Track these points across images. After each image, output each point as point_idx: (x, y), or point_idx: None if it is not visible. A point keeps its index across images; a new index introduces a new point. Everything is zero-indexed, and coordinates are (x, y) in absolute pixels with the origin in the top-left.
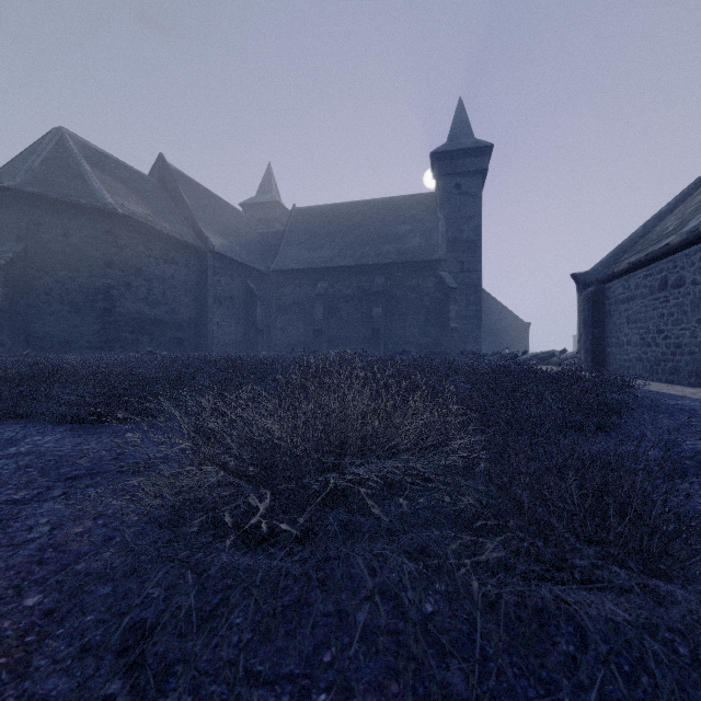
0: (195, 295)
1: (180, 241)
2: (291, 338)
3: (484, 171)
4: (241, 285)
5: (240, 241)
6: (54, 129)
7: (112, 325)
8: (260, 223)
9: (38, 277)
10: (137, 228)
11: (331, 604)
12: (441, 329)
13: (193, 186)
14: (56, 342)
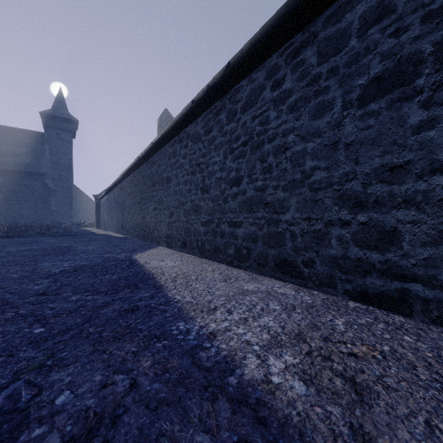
0: None
1: None
2: None
3: (74, 131)
4: None
5: None
6: None
7: None
8: None
9: None
10: None
11: None
12: (46, 210)
13: None
14: None
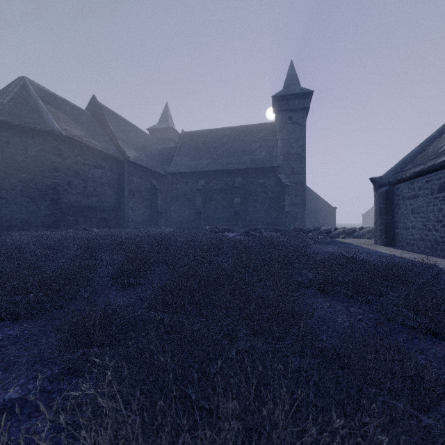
0: (116, 189)
1: (106, 154)
2: (181, 218)
3: (307, 108)
4: (147, 182)
5: (147, 153)
6: (19, 78)
7: (58, 211)
8: (160, 142)
9: (6, 178)
10: (76, 145)
11: None
12: (279, 212)
13: (115, 117)
14: (19, 222)
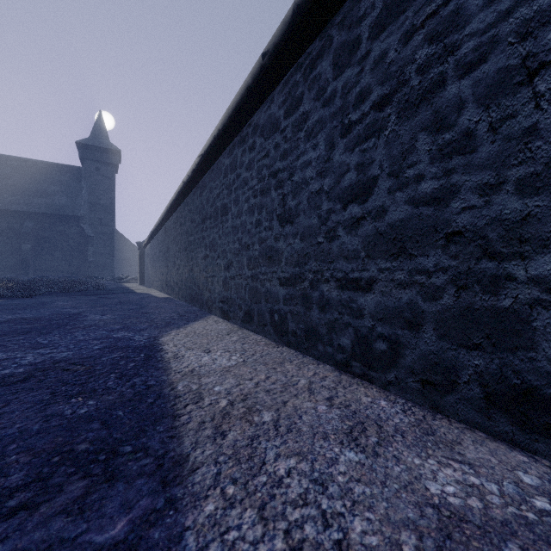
0: None
1: None
2: None
3: (116, 164)
4: None
5: None
6: None
7: None
8: None
9: None
10: None
11: None
12: (83, 261)
13: None
14: None
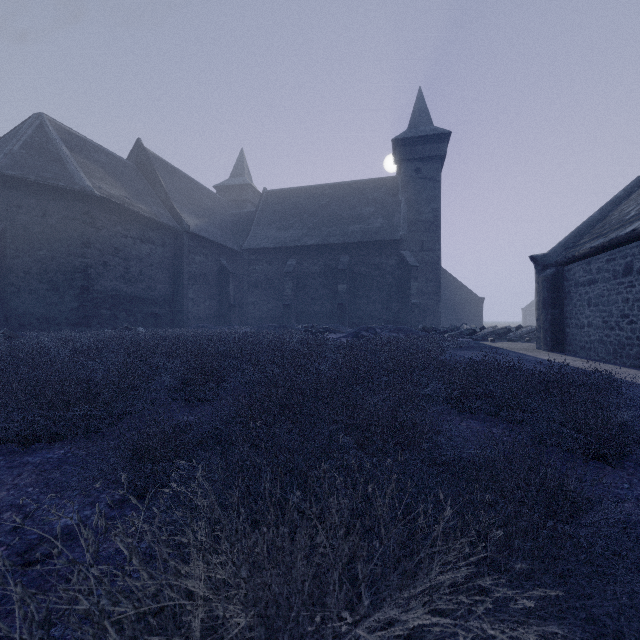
0: (171, 272)
1: (156, 222)
2: (262, 313)
3: (442, 156)
4: (215, 263)
5: (214, 221)
6: (34, 115)
7: (89, 303)
8: (233, 205)
9: (17, 257)
10: (114, 209)
11: None
12: (403, 304)
13: (169, 170)
14: (35, 319)
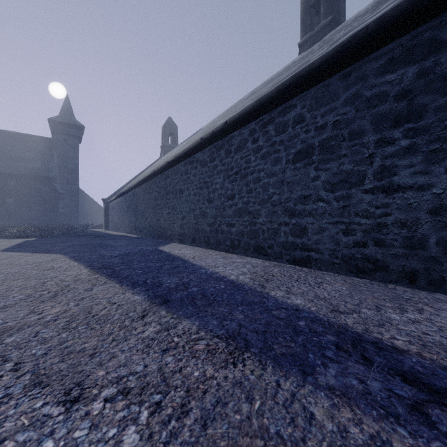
0: None
1: None
2: None
3: (80, 137)
4: None
5: None
6: None
7: None
8: None
9: None
10: None
11: (27, 238)
12: (55, 212)
13: None
14: None
